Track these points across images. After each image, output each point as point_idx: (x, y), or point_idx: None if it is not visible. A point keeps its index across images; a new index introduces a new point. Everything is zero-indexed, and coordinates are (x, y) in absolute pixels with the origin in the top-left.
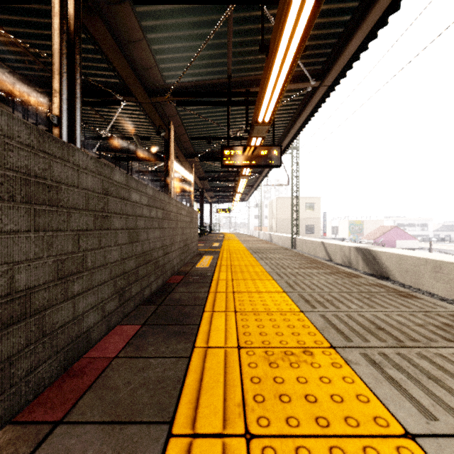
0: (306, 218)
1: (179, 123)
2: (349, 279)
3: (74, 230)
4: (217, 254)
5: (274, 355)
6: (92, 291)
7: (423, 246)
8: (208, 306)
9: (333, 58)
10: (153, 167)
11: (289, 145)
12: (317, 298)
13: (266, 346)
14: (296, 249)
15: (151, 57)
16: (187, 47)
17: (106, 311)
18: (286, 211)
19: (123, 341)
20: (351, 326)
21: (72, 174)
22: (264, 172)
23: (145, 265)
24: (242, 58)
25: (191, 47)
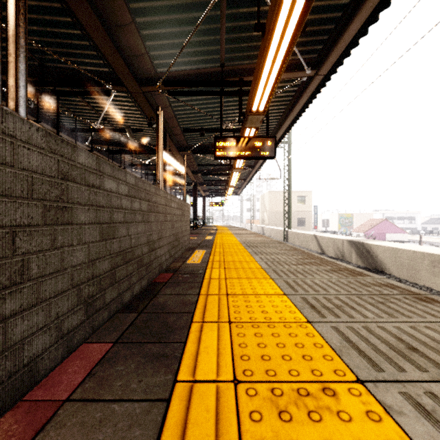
0: (298, 211)
1: (171, 114)
2: (354, 277)
3: (4, 226)
4: (210, 248)
5: (284, 396)
6: (40, 306)
7: (412, 239)
8: (198, 314)
9: (329, 45)
10: (147, 160)
11: (282, 138)
12: (324, 302)
13: (271, 379)
14: (288, 242)
15: (141, 43)
16: (178, 33)
17: (64, 329)
18: (278, 204)
19: (83, 370)
20: (375, 345)
21: (1, 147)
22: (256, 166)
23: (124, 265)
24: (236, 45)
25: (183, 32)
